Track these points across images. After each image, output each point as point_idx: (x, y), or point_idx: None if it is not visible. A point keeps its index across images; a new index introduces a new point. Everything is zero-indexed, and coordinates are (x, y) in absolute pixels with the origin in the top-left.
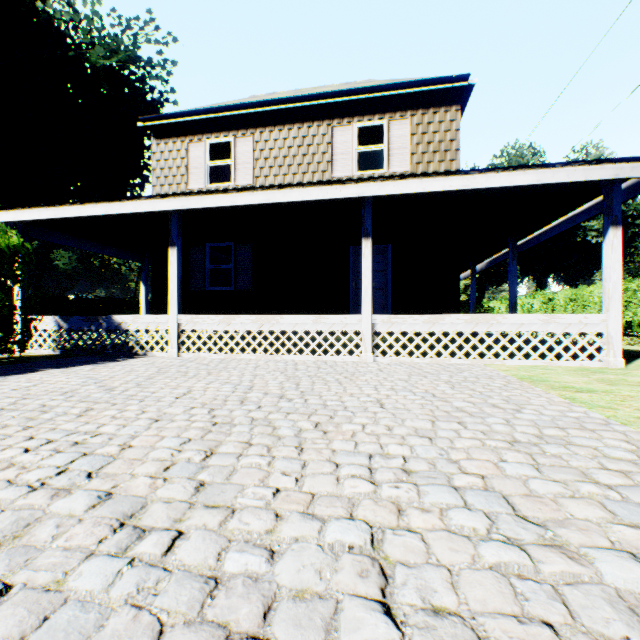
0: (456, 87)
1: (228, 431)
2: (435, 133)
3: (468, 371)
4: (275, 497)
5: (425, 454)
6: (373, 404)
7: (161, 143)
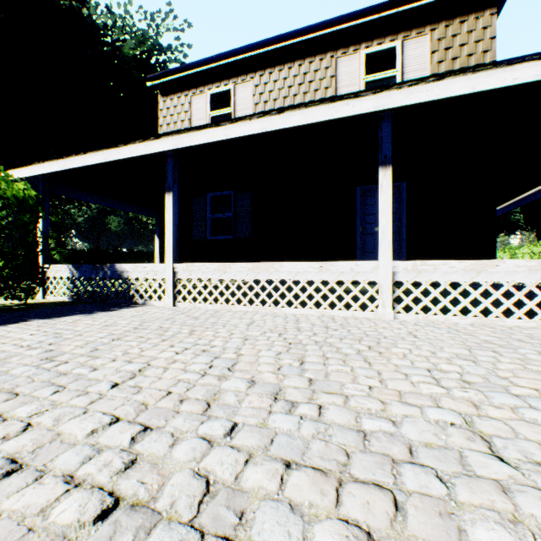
0: None
1: None
2: (462, 46)
3: None
4: None
5: None
6: (468, 440)
7: (167, 100)
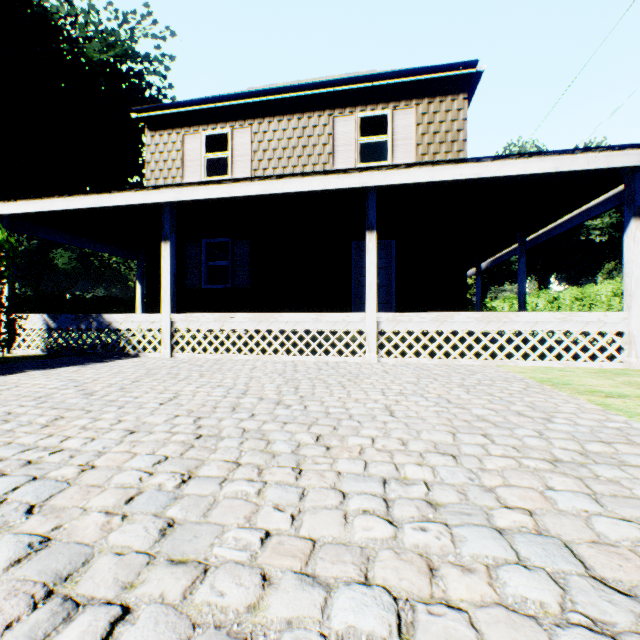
0: (464, 74)
1: (213, 446)
2: (441, 123)
3: (481, 373)
4: (263, 546)
5: (451, 479)
6: (382, 412)
7: (156, 135)
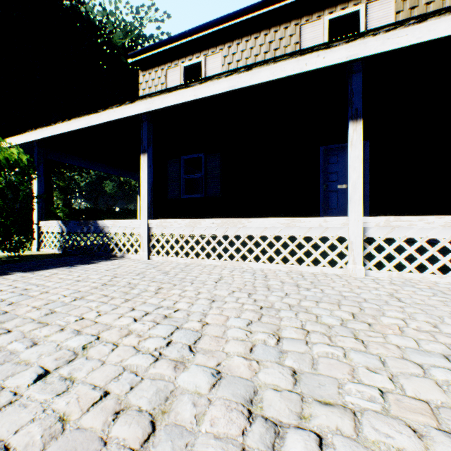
0: None
1: None
2: (428, 4)
3: None
4: None
5: None
6: None
7: (146, 74)
